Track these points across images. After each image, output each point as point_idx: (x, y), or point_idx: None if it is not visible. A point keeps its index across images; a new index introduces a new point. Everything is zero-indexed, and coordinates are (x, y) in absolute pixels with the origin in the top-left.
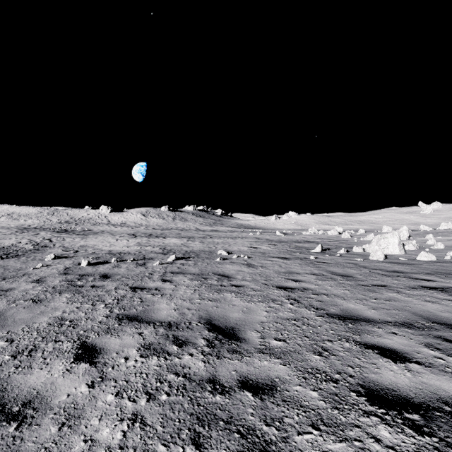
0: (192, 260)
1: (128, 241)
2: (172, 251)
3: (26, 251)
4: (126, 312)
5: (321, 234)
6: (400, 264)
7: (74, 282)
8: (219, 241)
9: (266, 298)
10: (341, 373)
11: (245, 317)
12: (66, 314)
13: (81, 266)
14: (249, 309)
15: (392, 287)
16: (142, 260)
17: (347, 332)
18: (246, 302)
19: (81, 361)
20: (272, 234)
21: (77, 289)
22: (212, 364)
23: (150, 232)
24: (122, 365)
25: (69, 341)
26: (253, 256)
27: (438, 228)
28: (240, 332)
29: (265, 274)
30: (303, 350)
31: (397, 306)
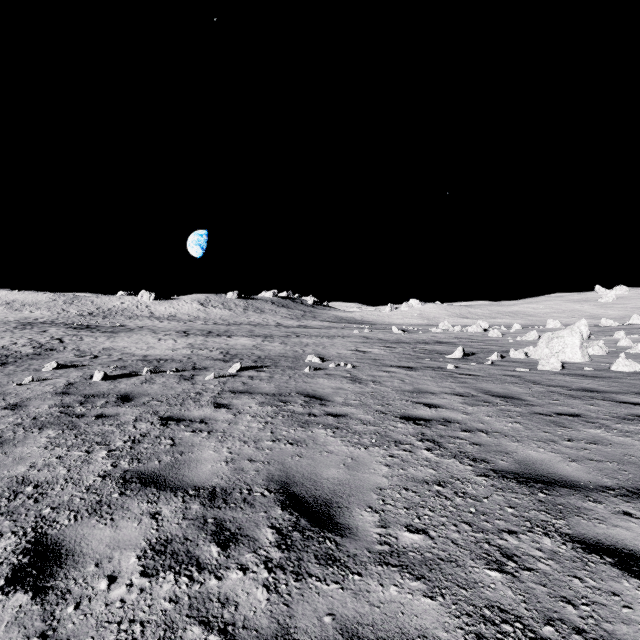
0: (266, 370)
1: (176, 342)
2: (238, 356)
3: (21, 357)
4: (141, 467)
5: (458, 332)
6: (588, 377)
7: (72, 408)
8: (309, 341)
9: (385, 438)
10: (554, 621)
11: (349, 477)
12: (33, 471)
13: (93, 381)
14: (357, 461)
15: (590, 418)
16: (189, 372)
17: (541, 513)
18: (350, 446)
19: (19, 585)
20: (387, 331)
21: (72, 420)
22: (285, 594)
23: (209, 328)
24: (98, 598)
25: (15, 533)
26: (360, 365)
27: (628, 323)
28: (341, 513)
29: (380, 394)
30: (464, 557)
31: (612, 454)
